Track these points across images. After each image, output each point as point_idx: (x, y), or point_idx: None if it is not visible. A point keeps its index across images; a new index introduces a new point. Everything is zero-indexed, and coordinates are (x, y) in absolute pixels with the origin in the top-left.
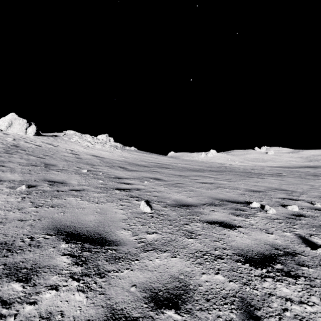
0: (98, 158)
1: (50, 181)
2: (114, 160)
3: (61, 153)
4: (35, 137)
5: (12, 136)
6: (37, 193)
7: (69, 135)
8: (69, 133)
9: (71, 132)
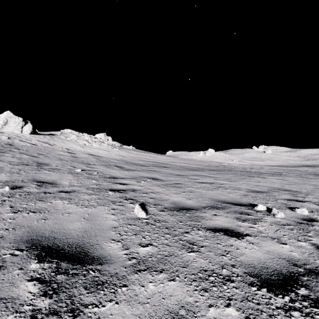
0: (94, 157)
1: (39, 182)
2: (111, 159)
3: (56, 151)
4: (31, 135)
5: (7, 135)
6: (20, 195)
7: (67, 134)
8: (67, 131)
9: (69, 130)
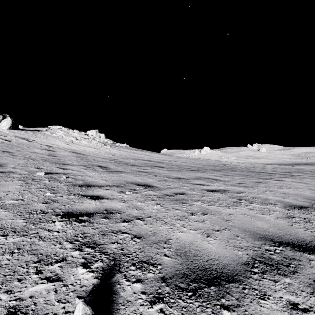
0: (77, 155)
1: None
2: (98, 157)
3: (32, 149)
4: (10, 131)
5: None
6: None
7: (54, 130)
8: (55, 128)
9: (57, 127)
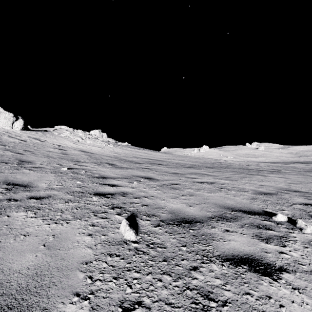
0: (86, 154)
1: (10, 184)
2: (104, 156)
3: (46, 148)
4: (22, 131)
5: None
6: None
7: (61, 130)
8: (61, 128)
9: (63, 127)
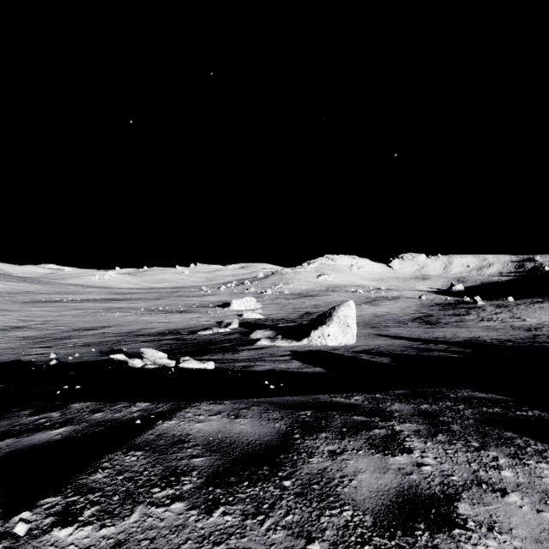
0: None
1: None
2: None
3: None
4: None
5: None
6: None
7: None
8: None
9: None
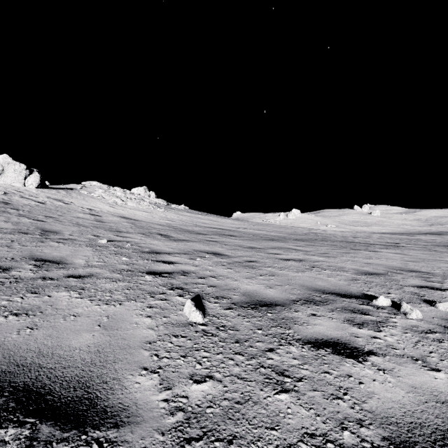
0: (128, 221)
1: (38, 260)
2: (153, 224)
3: (74, 213)
4: (39, 190)
5: (2, 189)
6: (3, 283)
7: (91, 188)
8: (91, 184)
9: (94, 183)
